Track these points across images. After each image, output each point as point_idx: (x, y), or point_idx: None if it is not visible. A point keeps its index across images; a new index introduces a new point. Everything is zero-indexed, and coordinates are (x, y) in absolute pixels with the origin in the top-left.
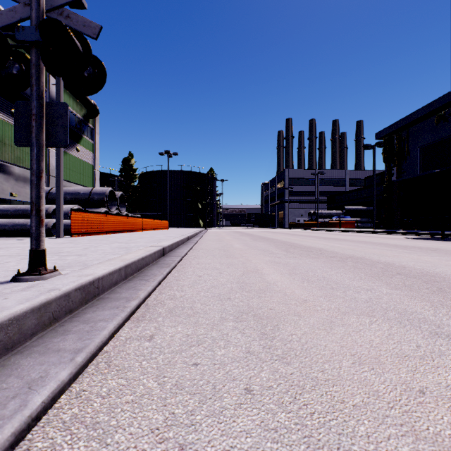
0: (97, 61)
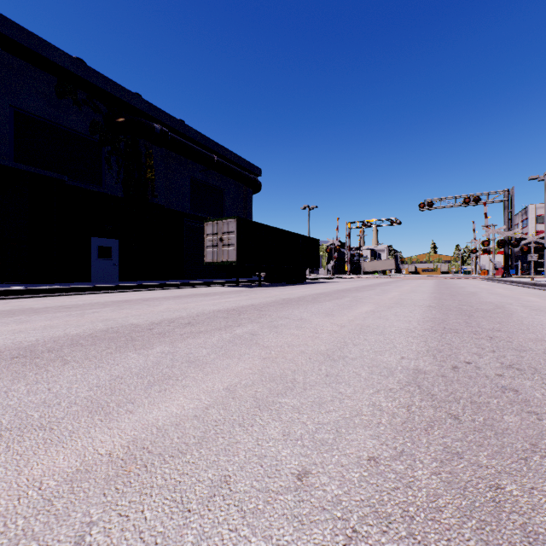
0: (522, 247)
